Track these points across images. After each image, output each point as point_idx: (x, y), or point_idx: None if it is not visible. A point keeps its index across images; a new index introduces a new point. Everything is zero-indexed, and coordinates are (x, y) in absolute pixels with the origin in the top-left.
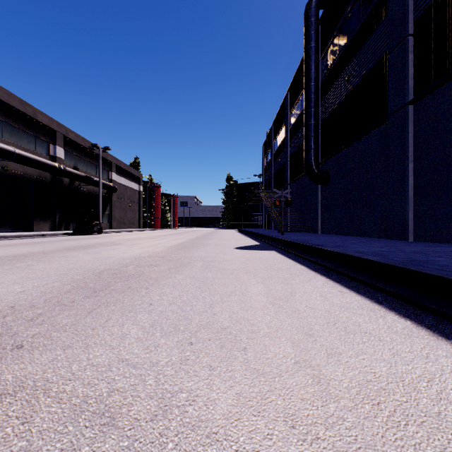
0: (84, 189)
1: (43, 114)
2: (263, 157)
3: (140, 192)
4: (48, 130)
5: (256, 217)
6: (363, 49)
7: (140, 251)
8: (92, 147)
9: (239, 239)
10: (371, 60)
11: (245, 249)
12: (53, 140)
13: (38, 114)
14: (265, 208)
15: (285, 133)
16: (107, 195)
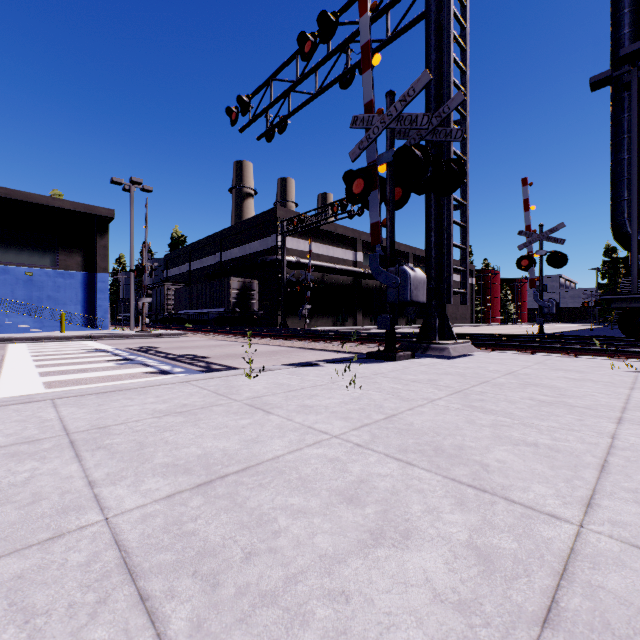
0: None
1: (402, 245)
2: None
3: (472, 285)
4: (404, 254)
5: None
6: None
7: None
8: None
9: None
10: None
11: None
12: (407, 260)
13: (400, 246)
14: None
15: None
16: None
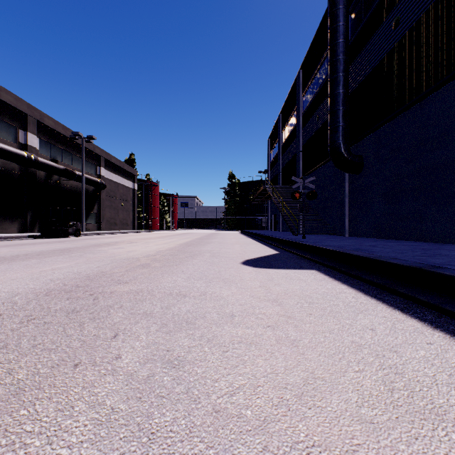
0: (65, 185)
1: (8, 93)
2: (269, 151)
3: (135, 190)
4: (16, 112)
5: (260, 218)
6: None
7: (68, 271)
8: (73, 137)
9: (245, 243)
10: None
11: (261, 266)
12: (23, 125)
13: (1, 91)
14: (271, 208)
15: (297, 118)
16: (95, 192)
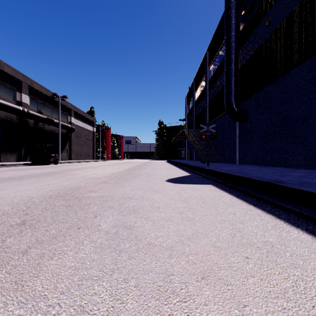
0: (47, 129)
1: (9, 67)
2: (186, 105)
3: (94, 132)
4: (14, 80)
5: (180, 151)
6: None
7: (58, 185)
8: (53, 96)
9: (169, 168)
10: None
11: (178, 182)
12: (19, 88)
13: (5, 66)
14: (187, 144)
15: (205, 84)
16: (67, 134)
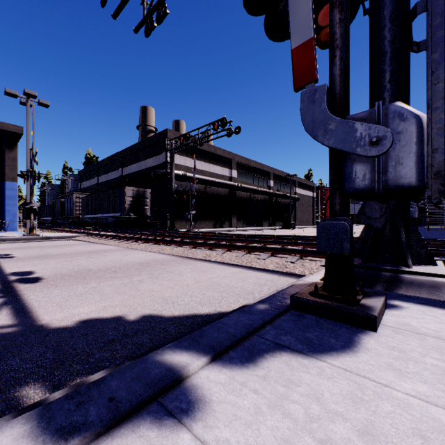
0: (281, 202)
1: (266, 166)
2: None
3: (314, 197)
4: (267, 173)
5: None
6: None
7: None
8: (286, 176)
9: None
10: None
11: None
12: (269, 177)
13: (264, 166)
14: None
15: None
16: (293, 203)
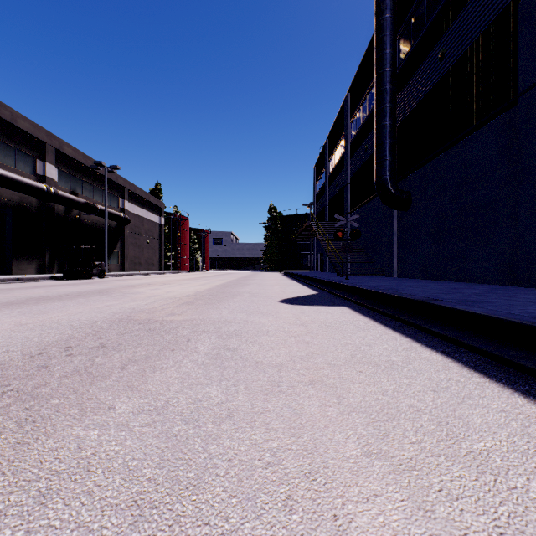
0: (85, 220)
1: (26, 120)
2: (315, 181)
3: (162, 225)
4: (34, 141)
5: (306, 257)
6: (468, 6)
7: (122, 307)
8: (95, 166)
9: (286, 285)
10: (484, 18)
11: (297, 304)
12: (41, 154)
13: (19, 118)
14: (317, 245)
15: (345, 146)
16: (117, 228)
